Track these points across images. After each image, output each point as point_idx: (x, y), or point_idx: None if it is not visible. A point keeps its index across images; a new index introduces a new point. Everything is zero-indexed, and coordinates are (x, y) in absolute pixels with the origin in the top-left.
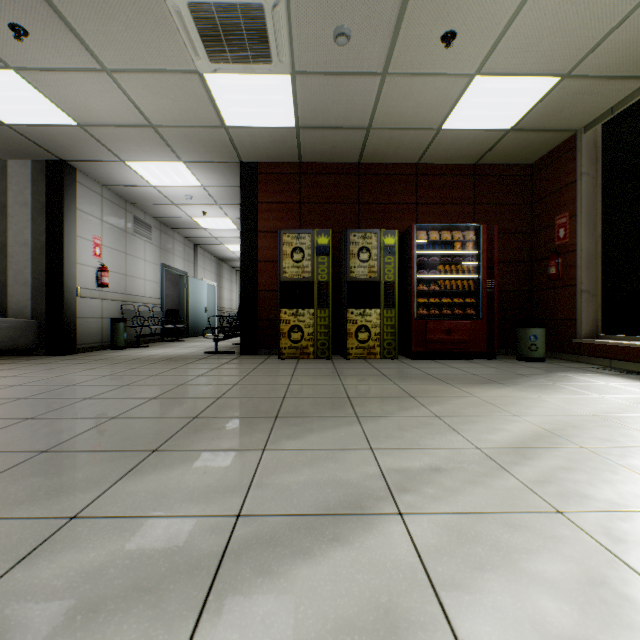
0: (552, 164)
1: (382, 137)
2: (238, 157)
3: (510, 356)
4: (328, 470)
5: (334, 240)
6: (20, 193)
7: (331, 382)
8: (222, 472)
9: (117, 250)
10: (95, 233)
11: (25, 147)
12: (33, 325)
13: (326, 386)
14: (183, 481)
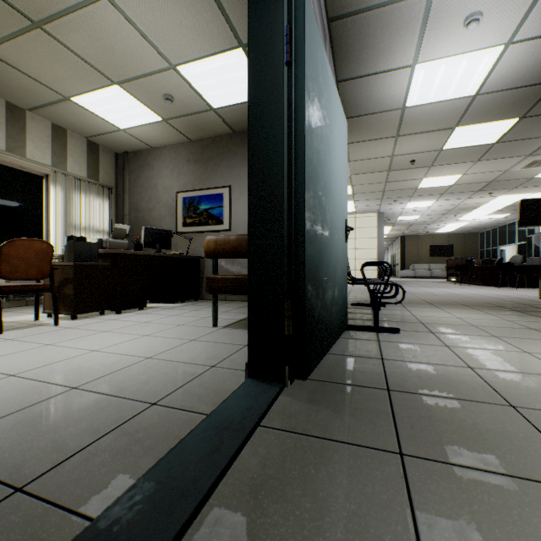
0: None
1: None
2: None
3: None
4: None
5: None
6: None
7: None
8: None
9: None
10: None
11: None
12: None
13: None
14: None
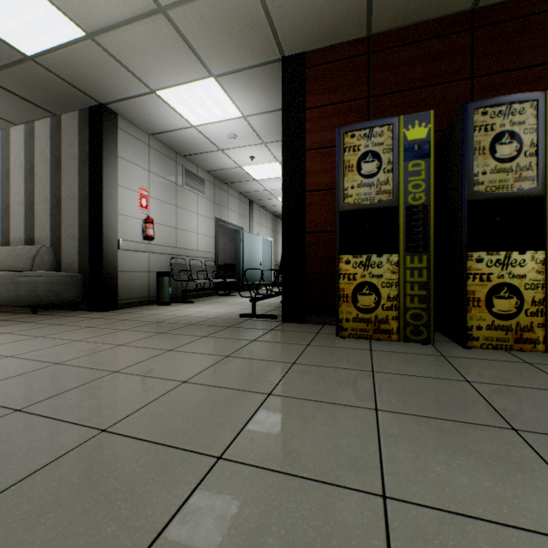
0: None
1: None
2: (278, 49)
3: None
4: None
5: None
6: (70, 146)
7: (547, 506)
8: None
9: (166, 202)
10: (141, 184)
11: (63, 91)
12: (78, 279)
13: None
14: None
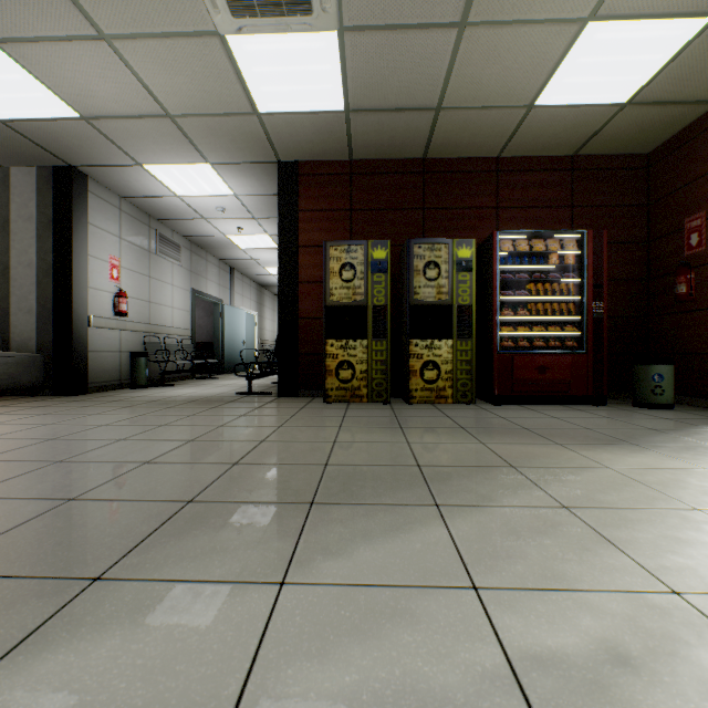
0: (679, 150)
1: (455, 121)
2: (275, 155)
3: (621, 401)
4: (400, 654)
5: (393, 255)
6: (24, 206)
7: (392, 439)
8: (192, 651)
9: (139, 273)
10: (112, 252)
11: (26, 150)
12: (38, 360)
13: (385, 445)
14: (108, 680)
